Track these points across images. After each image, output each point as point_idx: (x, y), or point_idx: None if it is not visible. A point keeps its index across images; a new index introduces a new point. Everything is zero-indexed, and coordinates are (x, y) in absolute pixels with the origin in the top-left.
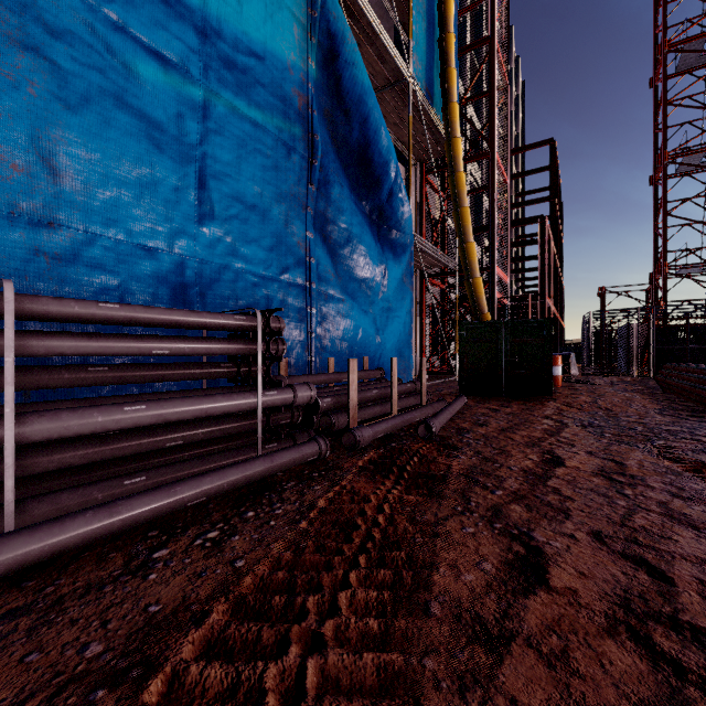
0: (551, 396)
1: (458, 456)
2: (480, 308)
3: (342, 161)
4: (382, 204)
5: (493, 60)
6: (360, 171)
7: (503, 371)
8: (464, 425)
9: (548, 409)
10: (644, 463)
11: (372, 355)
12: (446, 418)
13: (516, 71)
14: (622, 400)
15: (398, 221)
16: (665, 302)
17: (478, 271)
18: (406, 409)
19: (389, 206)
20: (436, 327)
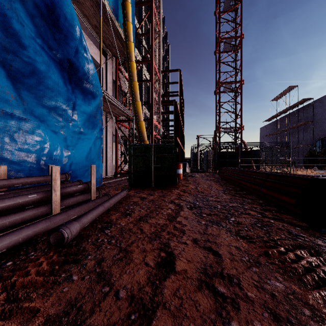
0: (176, 186)
1: (71, 276)
2: (143, 138)
3: (28, 10)
4: (71, 58)
5: (152, 13)
6: (48, 26)
7: (152, 172)
8: (114, 216)
9: (174, 195)
10: (232, 250)
11: (61, 164)
12: (96, 214)
13: (166, 38)
14: (208, 186)
15: (86, 74)
16: (219, 142)
17: (142, 118)
18: (73, 206)
19: (77, 61)
20: (126, 149)
